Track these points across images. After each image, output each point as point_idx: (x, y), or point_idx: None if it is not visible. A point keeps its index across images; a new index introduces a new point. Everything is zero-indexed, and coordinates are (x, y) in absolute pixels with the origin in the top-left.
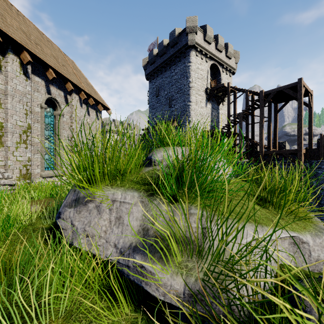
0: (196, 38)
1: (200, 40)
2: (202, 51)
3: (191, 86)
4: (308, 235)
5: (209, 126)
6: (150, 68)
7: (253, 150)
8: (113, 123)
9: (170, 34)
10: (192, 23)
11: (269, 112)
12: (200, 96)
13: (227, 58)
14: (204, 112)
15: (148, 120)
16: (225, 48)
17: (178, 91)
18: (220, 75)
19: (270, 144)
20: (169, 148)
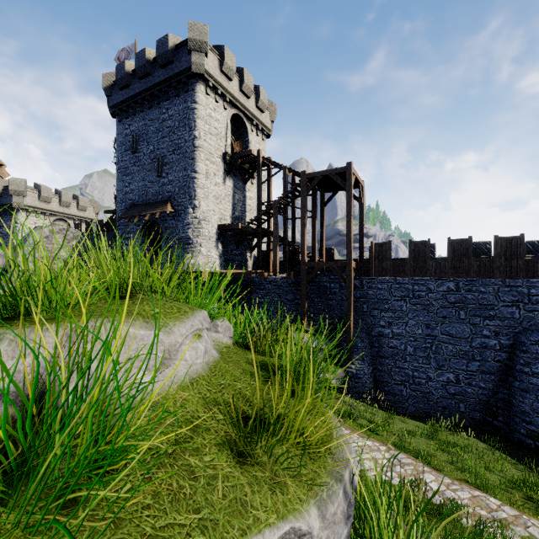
0: (206, 63)
1: (213, 68)
2: (218, 88)
3: (197, 145)
4: (314, 509)
5: (230, 217)
6: (120, 94)
7: (294, 259)
8: (34, 193)
9: (158, 42)
10: (199, 34)
11: (314, 204)
12: (214, 165)
13: (258, 111)
14: (221, 192)
15: (116, 196)
16: (255, 94)
17: (174, 149)
18: (248, 135)
19: (315, 251)
20: (4, 334)
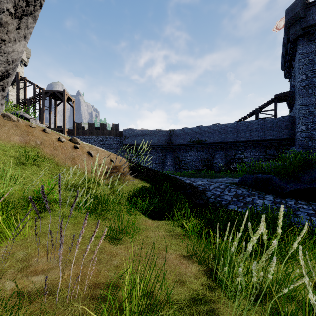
0: None
1: None
2: None
3: None
4: None
5: None
6: None
7: None
8: None
9: None
10: None
11: (50, 104)
12: None
13: None
14: None
15: None
16: None
17: None
18: None
19: (50, 125)
20: None
